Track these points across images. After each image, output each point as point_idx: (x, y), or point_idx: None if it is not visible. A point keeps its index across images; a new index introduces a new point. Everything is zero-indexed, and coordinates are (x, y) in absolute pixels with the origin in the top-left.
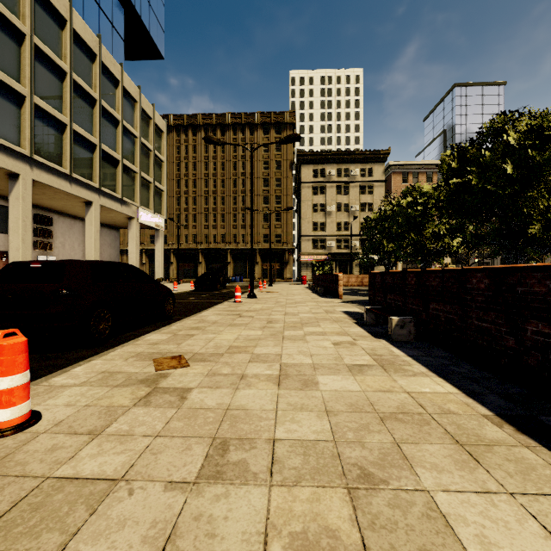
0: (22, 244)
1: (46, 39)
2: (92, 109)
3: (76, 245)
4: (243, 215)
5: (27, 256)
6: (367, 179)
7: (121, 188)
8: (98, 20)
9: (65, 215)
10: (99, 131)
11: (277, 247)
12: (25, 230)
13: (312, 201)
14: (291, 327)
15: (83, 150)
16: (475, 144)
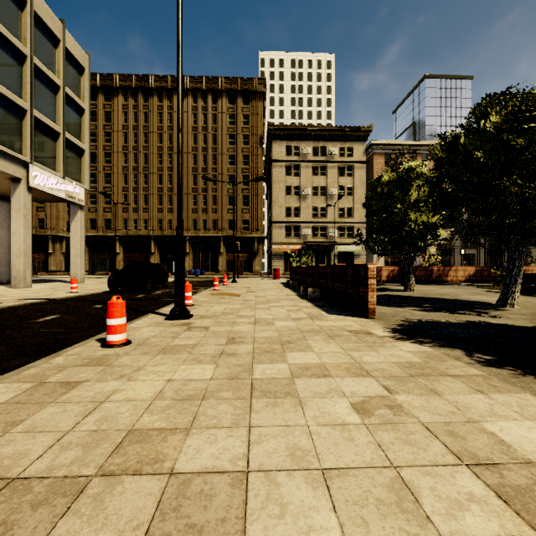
0: None
1: None
2: None
3: None
4: (204, 197)
5: None
6: (346, 159)
7: None
8: None
9: None
10: None
11: (245, 235)
12: None
13: (284, 182)
14: None
15: None
16: None
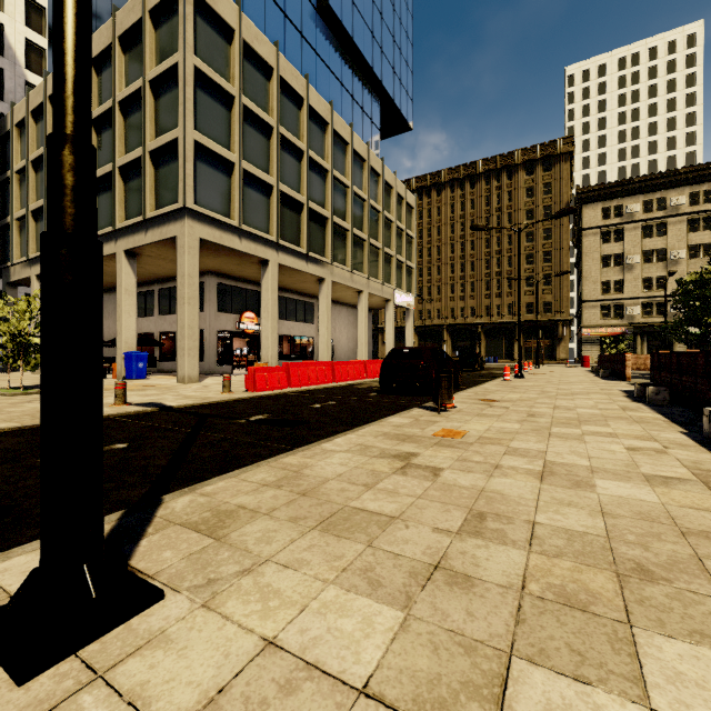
0: (327, 332)
1: (338, 166)
2: (363, 210)
3: (342, 329)
4: (497, 281)
5: (329, 341)
6: (701, 208)
7: (382, 274)
8: (362, 123)
9: (335, 303)
10: (368, 227)
11: (546, 319)
12: (328, 321)
13: (600, 252)
14: (562, 395)
15: (358, 247)
16: None
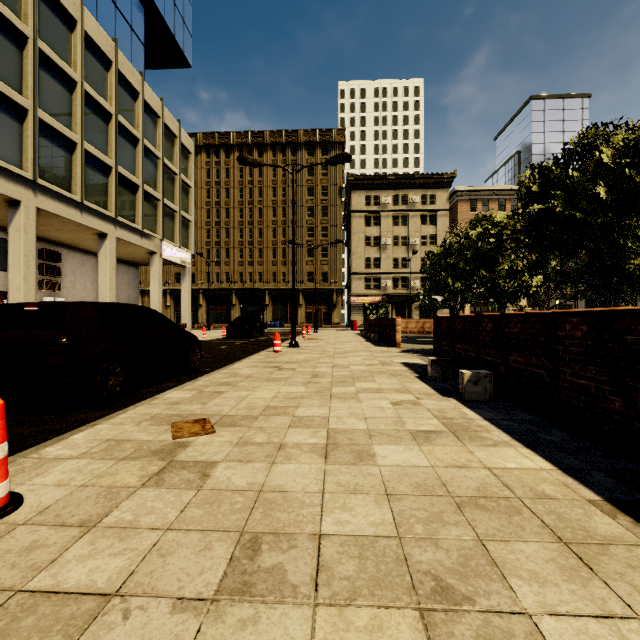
0: (24, 284)
1: (53, 42)
2: (107, 126)
3: (88, 285)
4: (283, 250)
5: (30, 298)
6: (428, 207)
7: (141, 217)
8: (114, 21)
9: (75, 250)
10: (115, 151)
11: (324, 287)
12: (27, 267)
13: (364, 233)
14: (340, 382)
15: (97, 173)
16: (560, 163)
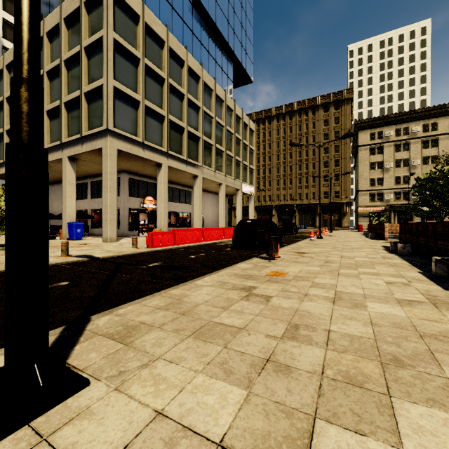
0: (199, 209)
1: (206, 104)
2: (222, 132)
3: (209, 207)
4: (306, 178)
5: (200, 215)
6: (430, 134)
7: (234, 173)
8: (221, 77)
9: (205, 191)
10: (225, 143)
11: (336, 201)
12: (200, 202)
13: (369, 160)
14: (346, 249)
15: (219, 156)
16: None
